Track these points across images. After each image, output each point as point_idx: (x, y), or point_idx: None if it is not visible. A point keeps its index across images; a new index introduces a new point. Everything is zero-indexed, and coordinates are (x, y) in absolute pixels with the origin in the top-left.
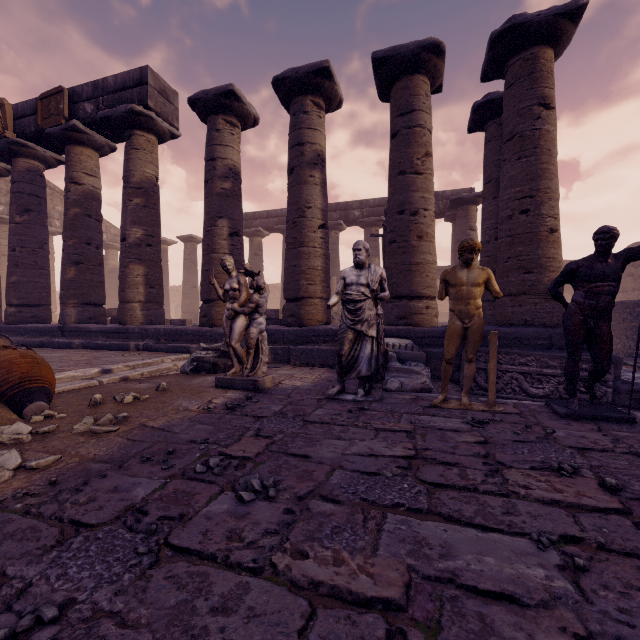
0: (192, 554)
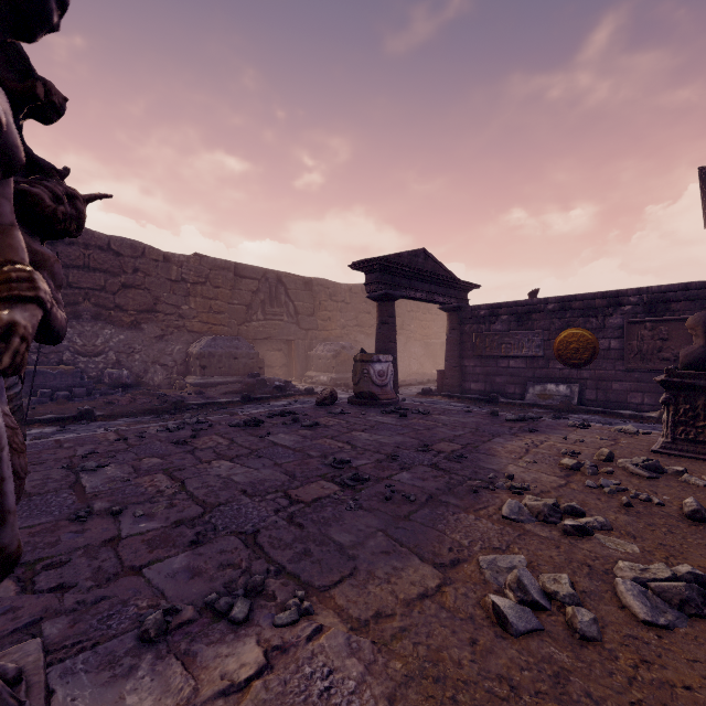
0: (378, 453)
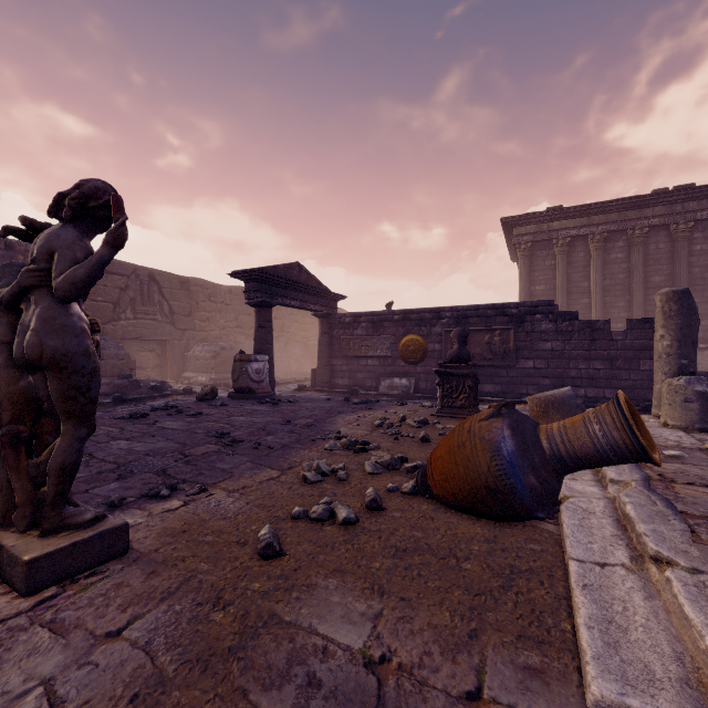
0: (252, 428)
